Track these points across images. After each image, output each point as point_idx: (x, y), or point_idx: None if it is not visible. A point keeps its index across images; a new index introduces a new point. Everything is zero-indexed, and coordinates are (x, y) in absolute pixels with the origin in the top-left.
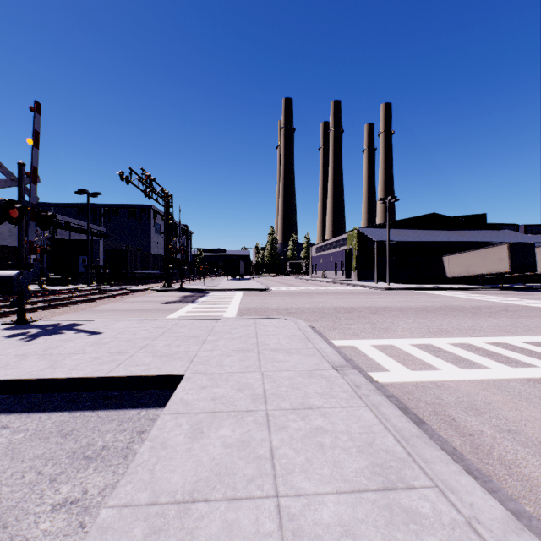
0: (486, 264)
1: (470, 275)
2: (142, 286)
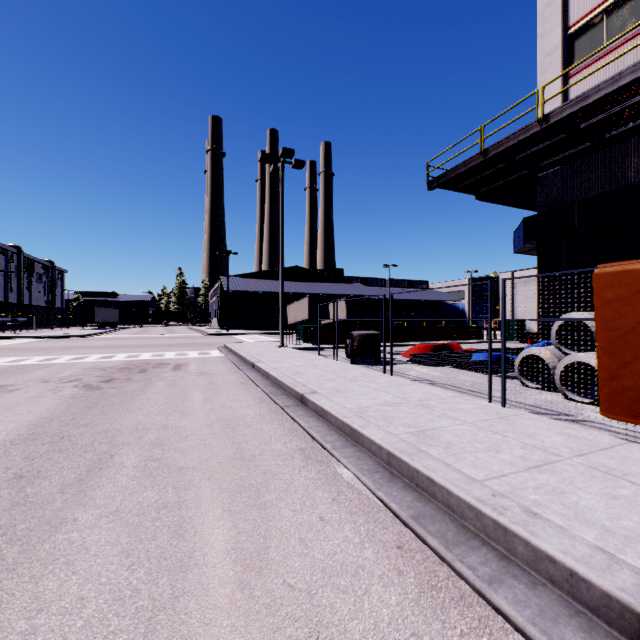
0: (301, 312)
1: (296, 322)
2: None
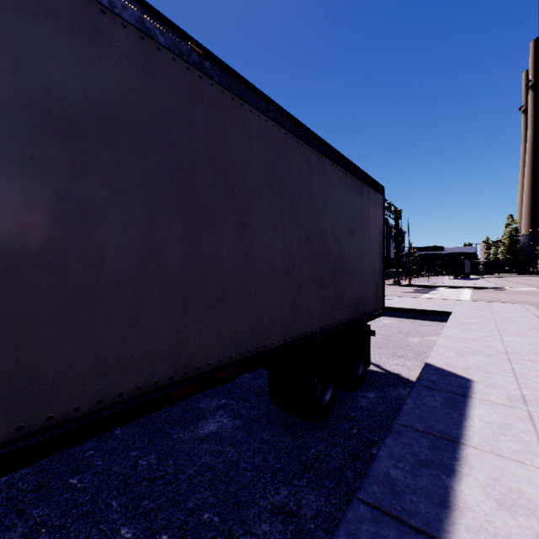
0: None
1: None
2: None
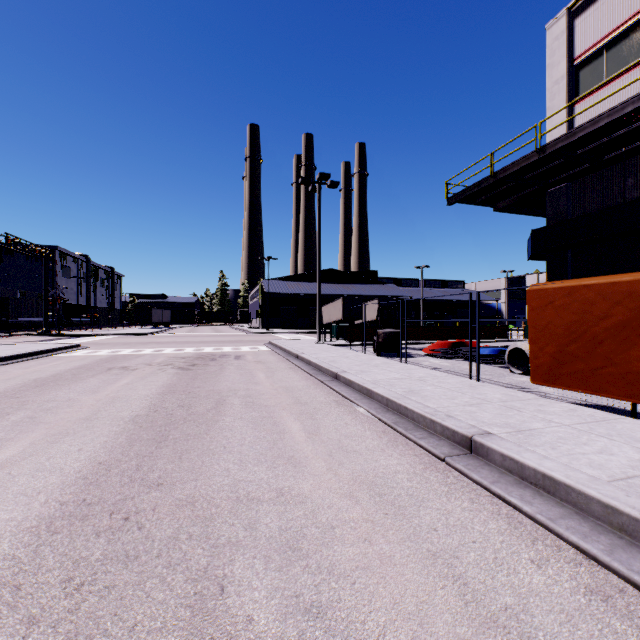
0: (336, 313)
1: (331, 322)
2: (22, 332)
